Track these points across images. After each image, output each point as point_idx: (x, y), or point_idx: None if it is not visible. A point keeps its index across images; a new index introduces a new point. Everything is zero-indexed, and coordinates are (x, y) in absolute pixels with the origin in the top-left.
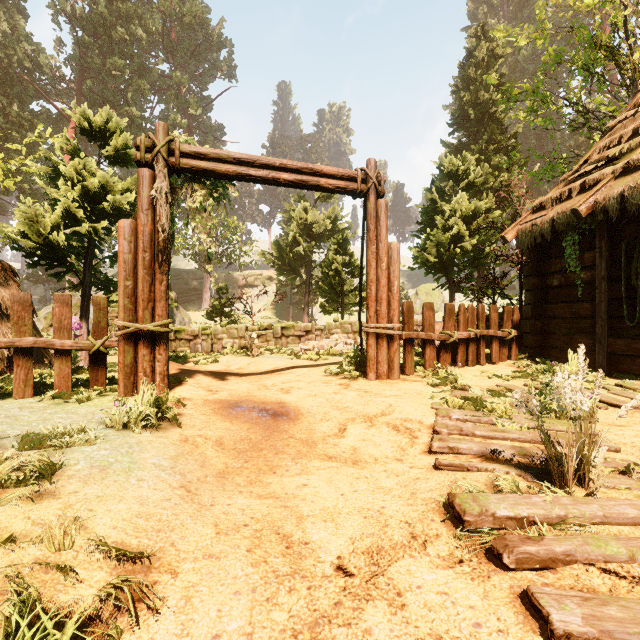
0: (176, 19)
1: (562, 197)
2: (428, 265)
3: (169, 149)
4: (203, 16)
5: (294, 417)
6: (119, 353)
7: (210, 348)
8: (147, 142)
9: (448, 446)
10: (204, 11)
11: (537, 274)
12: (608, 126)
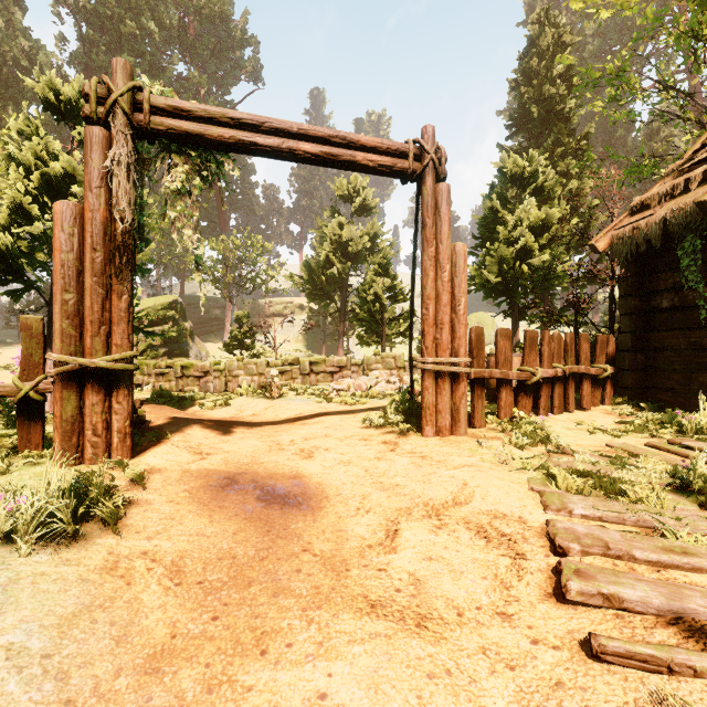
0: (194, 12)
1: (675, 191)
2: (488, 287)
3: (134, 101)
4: (224, 8)
5: (315, 504)
6: (54, 401)
7: (224, 387)
8: (100, 89)
9: (600, 593)
10: (225, 2)
11: (638, 293)
12: None
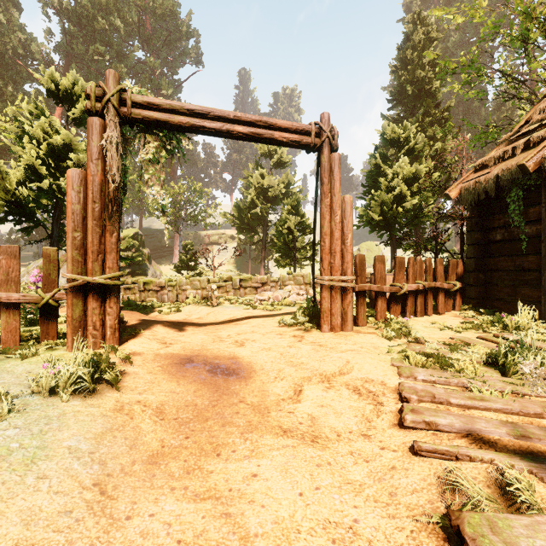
0: (150, 12)
1: (505, 155)
2: (373, 223)
3: (121, 99)
4: (173, 9)
5: (246, 375)
6: (67, 306)
7: (175, 298)
8: (98, 91)
9: (424, 421)
10: (174, 4)
11: (480, 229)
12: (539, 95)
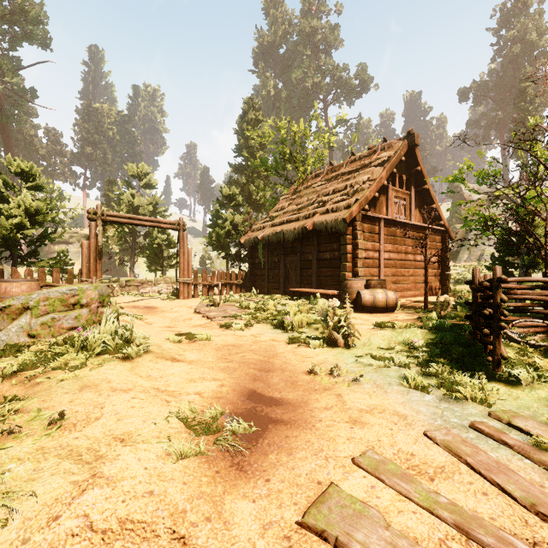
0: None
1: (259, 229)
2: (214, 246)
3: (102, 214)
4: None
5: (156, 308)
6: None
7: None
8: (93, 211)
9: (199, 307)
10: None
11: (252, 258)
12: None
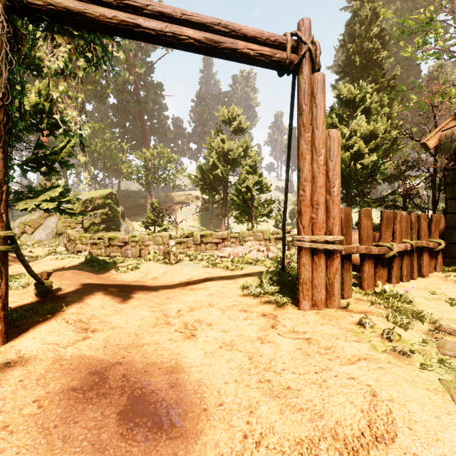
0: None
1: None
2: None
3: None
4: None
5: (190, 427)
6: None
7: (138, 253)
8: None
9: None
10: None
11: None
12: None
